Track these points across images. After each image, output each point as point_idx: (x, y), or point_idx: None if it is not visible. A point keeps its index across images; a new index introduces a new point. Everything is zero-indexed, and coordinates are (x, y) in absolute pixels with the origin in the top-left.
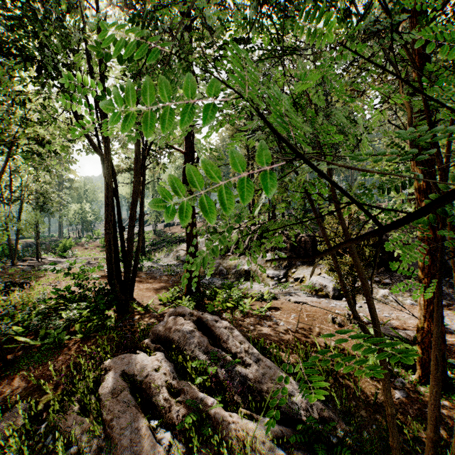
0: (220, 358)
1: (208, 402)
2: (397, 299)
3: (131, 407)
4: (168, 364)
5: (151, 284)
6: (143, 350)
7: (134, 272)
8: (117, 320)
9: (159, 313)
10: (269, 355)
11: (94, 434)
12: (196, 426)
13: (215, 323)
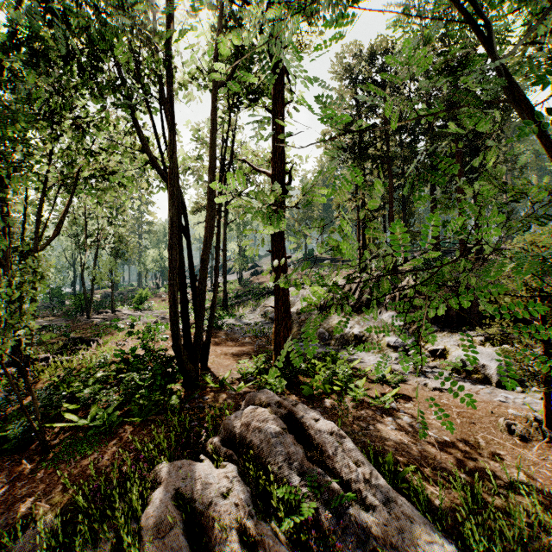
0: (322, 486)
1: None
2: None
3: None
4: (241, 488)
5: (231, 348)
6: (210, 453)
7: (209, 334)
8: (184, 399)
9: (238, 391)
10: (407, 491)
11: None
12: None
13: (314, 424)
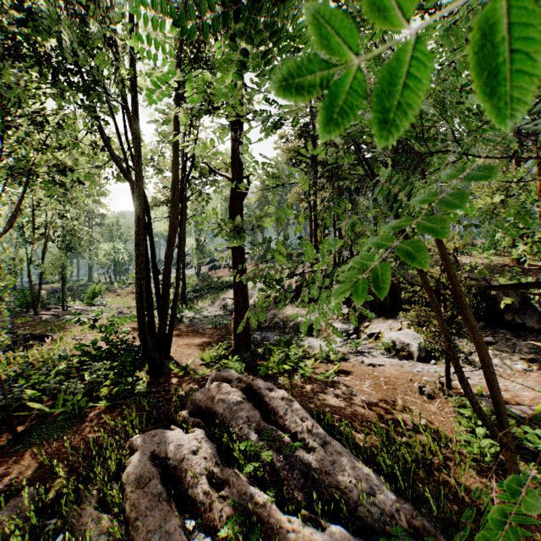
0: (275, 439)
1: (260, 500)
2: (503, 363)
3: (161, 501)
4: (209, 445)
5: (192, 338)
6: (180, 424)
7: (171, 325)
8: (150, 384)
9: (201, 375)
10: (339, 437)
11: (113, 537)
12: (244, 533)
13: (269, 393)
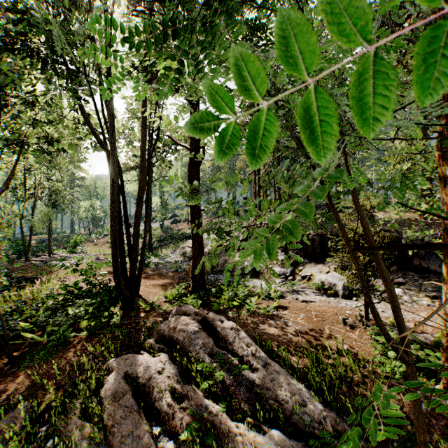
0: (225, 361)
1: (213, 410)
2: (411, 300)
3: (133, 411)
4: (171, 366)
5: (157, 280)
6: (147, 350)
7: (140, 269)
8: (123, 318)
9: (164, 310)
10: (278, 359)
11: (94, 441)
12: (200, 436)
13: (220, 324)
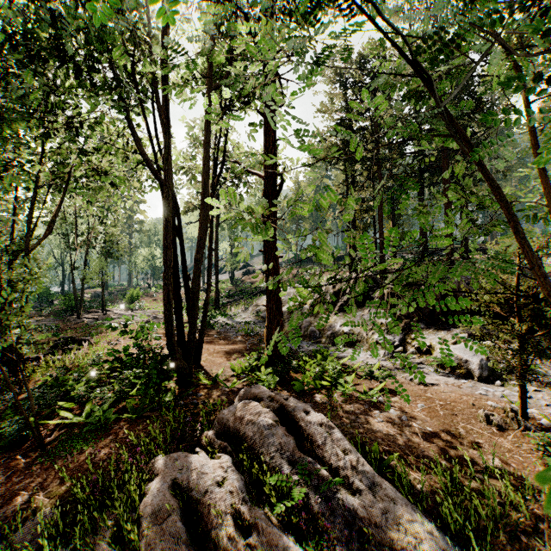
0: (312, 474)
1: None
2: None
3: (180, 542)
4: (235, 476)
5: (224, 346)
6: (205, 446)
7: (202, 332)
8: (178, 396)
9: (231, 388)
10: (391, 476)
11: None
12: None
13: (304, 416)
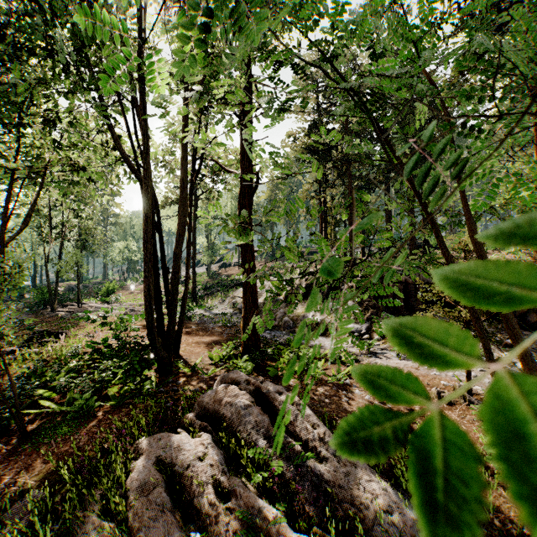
0: (285, 446)
1: (269, 515)
2: None
3: (165, 510)
4: (215, 451)
5: (202, 337)
6: (186, 427)
7: (181, 323)
8: (158, 384)
9: (209, 375)
10: None
11: None
12: None
13: (278, 397)
